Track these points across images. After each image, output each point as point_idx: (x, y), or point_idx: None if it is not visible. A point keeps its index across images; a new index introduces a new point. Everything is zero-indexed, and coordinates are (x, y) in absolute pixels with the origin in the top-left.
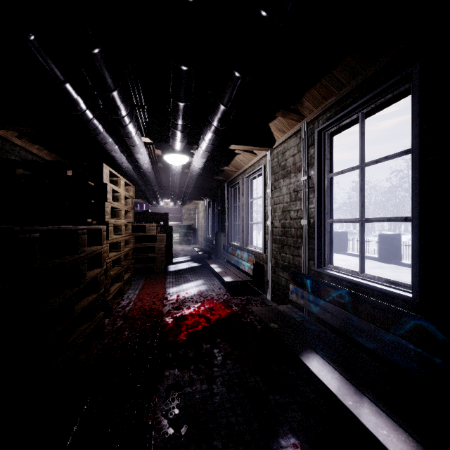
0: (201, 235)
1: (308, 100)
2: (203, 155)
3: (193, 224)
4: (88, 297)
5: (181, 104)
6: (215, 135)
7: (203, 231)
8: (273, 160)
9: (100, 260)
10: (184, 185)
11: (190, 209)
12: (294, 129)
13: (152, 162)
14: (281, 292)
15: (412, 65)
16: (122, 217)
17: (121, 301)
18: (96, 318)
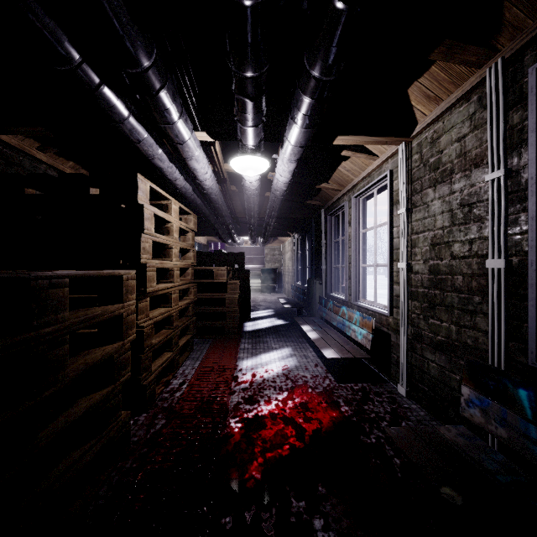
0: (288, 281)
1: (515, 3)
2: (291, 156)
3: (277, 268)
4: (95, 392)
5: (245, 5)
6: (314, 101)
7: (290, 277)
8: (409, 159)
9: (120, 327)
10: (265, 215)
11: (275, 249)
12: (463, 86)
13: (218, 178)
14: (429, 388)
15: None
16: (175, 257)
17: (173, 380)
18: (111, 427)
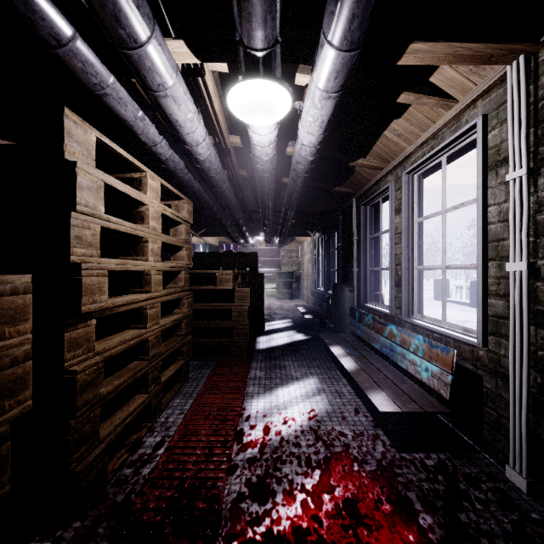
0: (307, 286)
1: None
2: (329, 80)
3: (295, 271)
4: None
5: None
6: None
7: (310, 281)
8: (531, 85)
9: None
10: (282, 208)
11: (292, 251)
12: None
13: (218, 148)
14: None
15: None
16: (153, 256)
17: (146, 437)
18: None
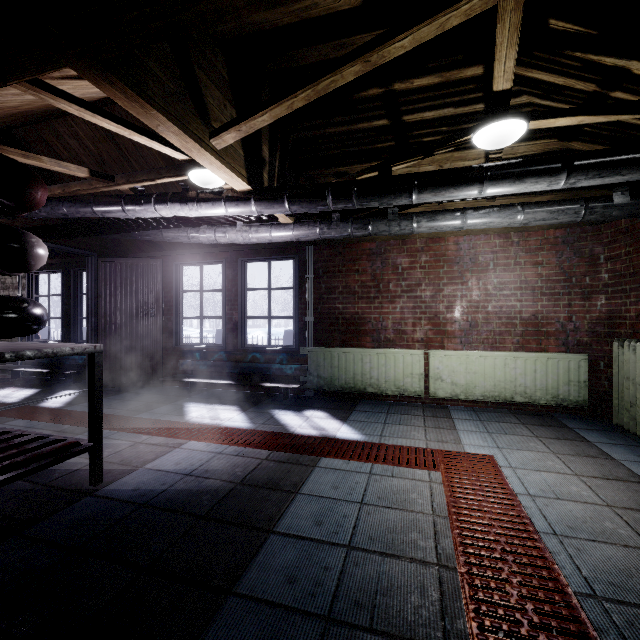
0: None
1: None
2: None
3: None
4: None
5: None
6: None
7: None
8: None
9: None
10: None
11: None
12: None
13: None
14: (2, 364)
15: (62, 268)
16: None
17: None
18: None
